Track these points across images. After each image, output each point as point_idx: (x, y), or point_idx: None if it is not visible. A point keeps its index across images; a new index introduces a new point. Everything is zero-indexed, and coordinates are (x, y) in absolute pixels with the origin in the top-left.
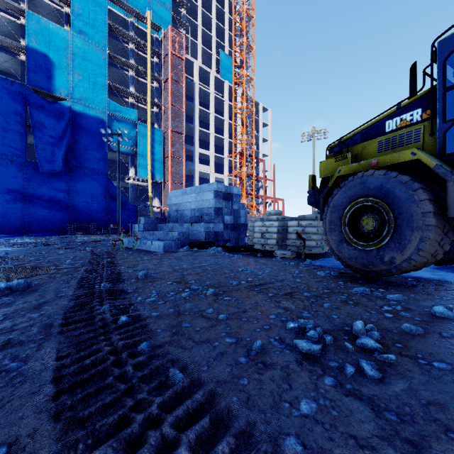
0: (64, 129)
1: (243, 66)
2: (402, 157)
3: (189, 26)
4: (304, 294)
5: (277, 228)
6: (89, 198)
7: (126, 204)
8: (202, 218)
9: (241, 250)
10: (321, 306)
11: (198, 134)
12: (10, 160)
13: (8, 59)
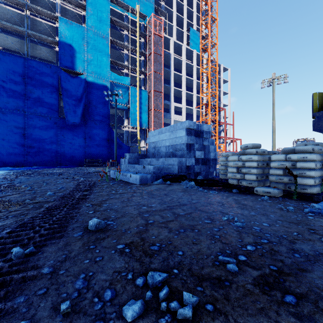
0: (81, 94)
1: (208, 34)
2: None
3: (167, 13)
4: None
5: (257, 163)
6: (98, 141)
7: (122, 145)
8: (175, 154)
9: (214, 185)
10: None
11: (173, 92)
12: (49, 117)
13: (49, 51)
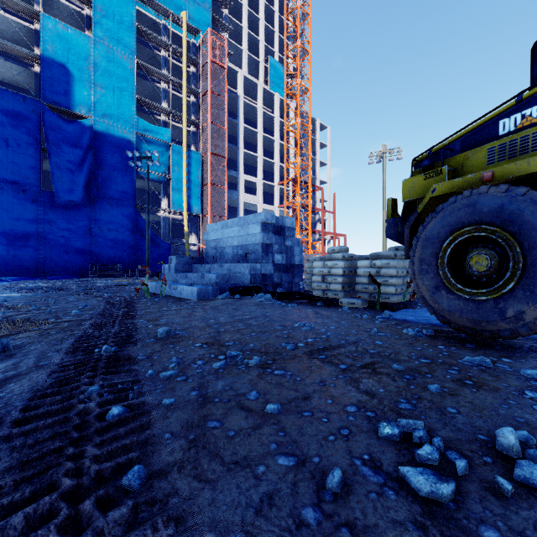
0: (84, 152)
1: (297, 74)
2: (534, 165)
3: (232, 29)
4: (393, 366)
5: (343, 270)
6: (114, 234)
7: (158, 241)
8: (247, 257)
9: (296, 298)
10: (424, 388)
11: (243, 157)
12: (22, 190)
13: (21, 71)
